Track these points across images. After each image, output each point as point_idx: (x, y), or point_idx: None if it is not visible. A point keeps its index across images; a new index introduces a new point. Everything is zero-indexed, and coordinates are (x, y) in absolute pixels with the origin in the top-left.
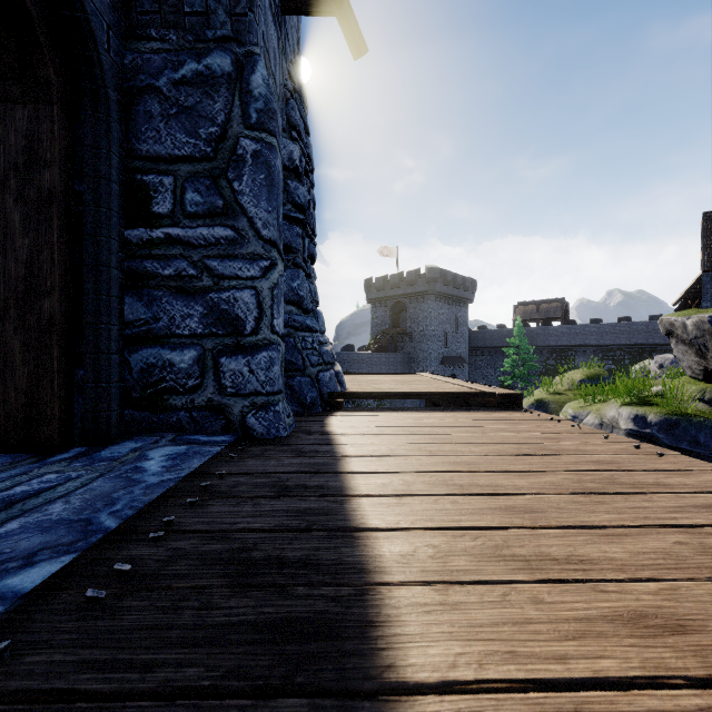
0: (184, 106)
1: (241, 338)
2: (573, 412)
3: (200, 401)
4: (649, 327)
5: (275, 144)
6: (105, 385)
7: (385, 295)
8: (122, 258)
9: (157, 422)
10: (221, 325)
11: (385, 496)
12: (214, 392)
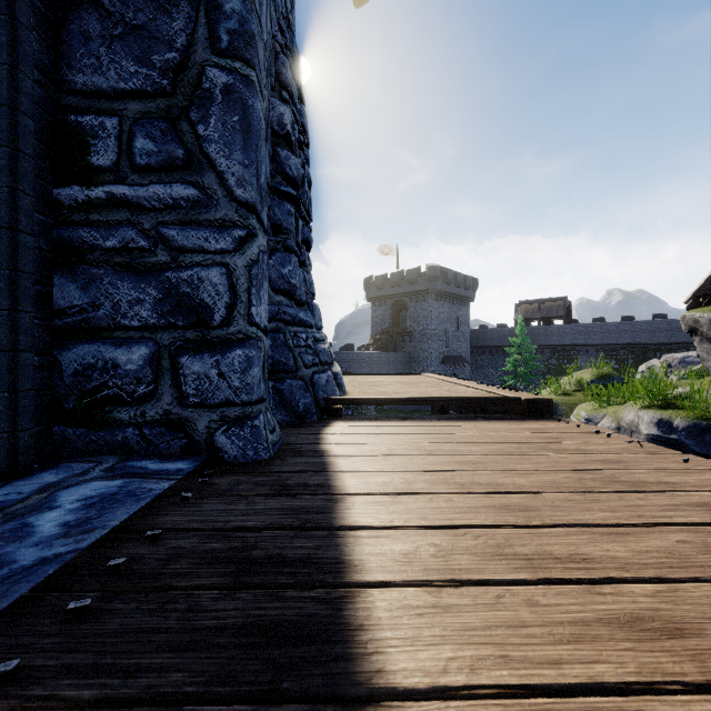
0: (132, 24)
1: (208, 331)
2: (587, 414)
3: (154, 413)
4: (653, 326)
5: (253, 78)
6: (8, 395)
7: (385, 294)
8: (50, 225)
9: (96, 441)
10: (182, 313)
11: (411, 584)
12: (171, 402)
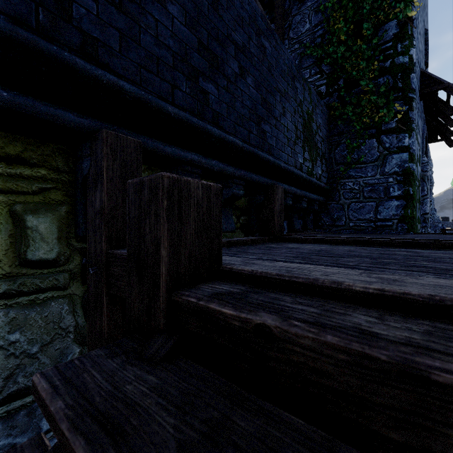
0: None
1: None
2: None
3: None
4: None
5: (431, 184)
6: None
7: None
8: None
9: None
10: None
11: None
12: None
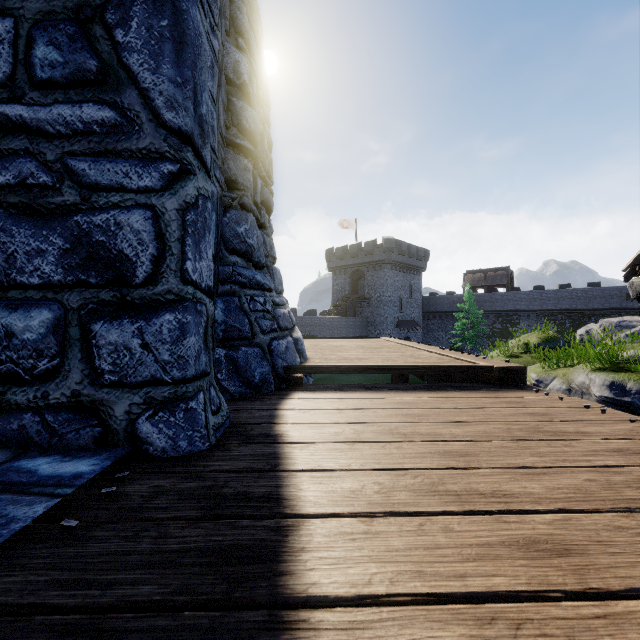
0: None
1: (128, 290)
2: (537, 376)
3: (59, 395)
4: (588, 293)
5: None
6: None
7: (345, 264)
8: None
9: None
10: (95, 268)
11: None
12: (81, 380)
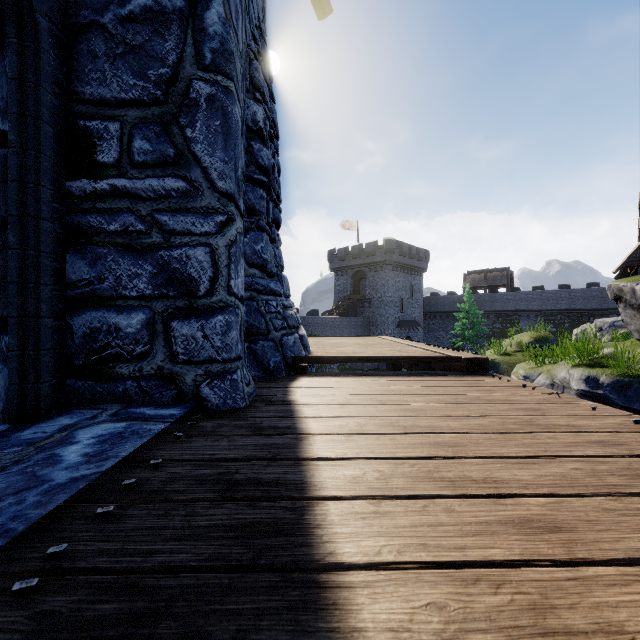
0: (131, 44)
1: (195, 300)
2: (524, 372)
3: (149, 369)
4: (587, 294)
5: (232, 88)
6: (33, 353)
7: (346, 264)
8: (63, 212)
9: (101, 392)
10: (173, 286)
11: (358, 498)
12: (164, 359)
